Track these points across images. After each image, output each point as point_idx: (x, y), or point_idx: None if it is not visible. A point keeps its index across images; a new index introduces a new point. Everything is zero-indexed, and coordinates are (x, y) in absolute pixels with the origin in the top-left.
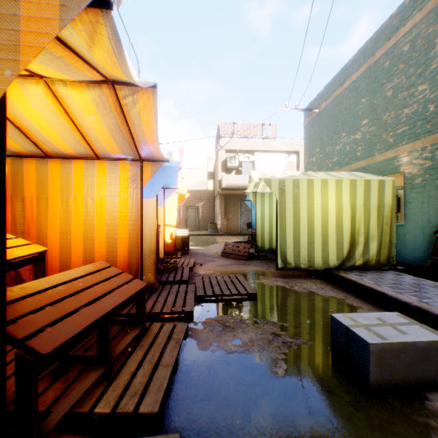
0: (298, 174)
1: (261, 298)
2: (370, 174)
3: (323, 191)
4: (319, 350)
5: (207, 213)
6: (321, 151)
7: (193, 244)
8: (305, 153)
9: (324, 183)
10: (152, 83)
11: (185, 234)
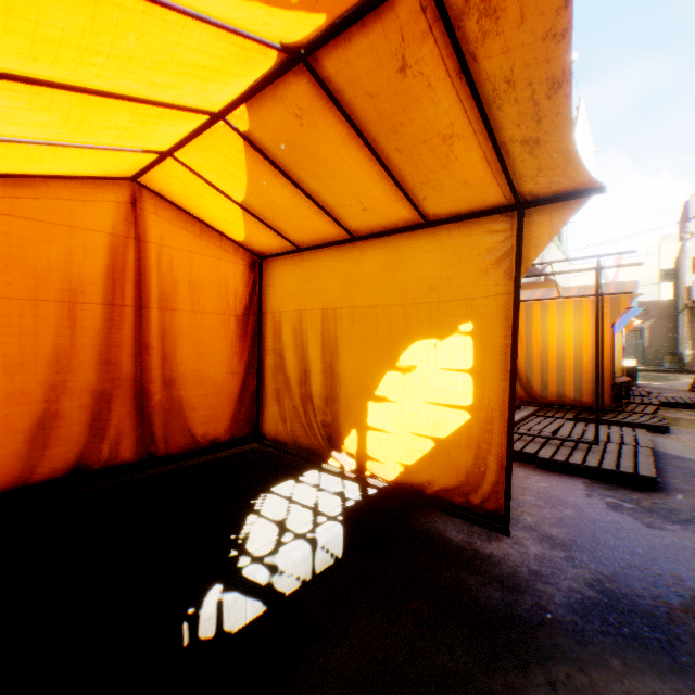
0: None
1: None
2: None
3: None
4: None
5: (659, 338)
6: None
7: (637, 380)
8: None
9: None
10: (636, 283)
11: (630, 364)
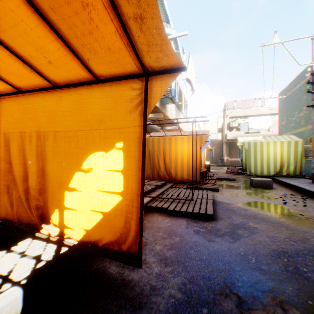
0: (260, 138)
1: (237, 181)
2: (296, 137)
3: (267, 146)
4: (247, 185)
5: (217, 153)
6: (286, 119)
7: (211, 169)
8: (278, 119)
9: (267, 143)
10: (209, 131)
11: (208, 163)
